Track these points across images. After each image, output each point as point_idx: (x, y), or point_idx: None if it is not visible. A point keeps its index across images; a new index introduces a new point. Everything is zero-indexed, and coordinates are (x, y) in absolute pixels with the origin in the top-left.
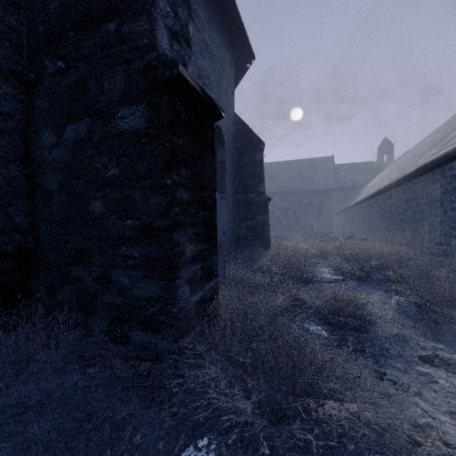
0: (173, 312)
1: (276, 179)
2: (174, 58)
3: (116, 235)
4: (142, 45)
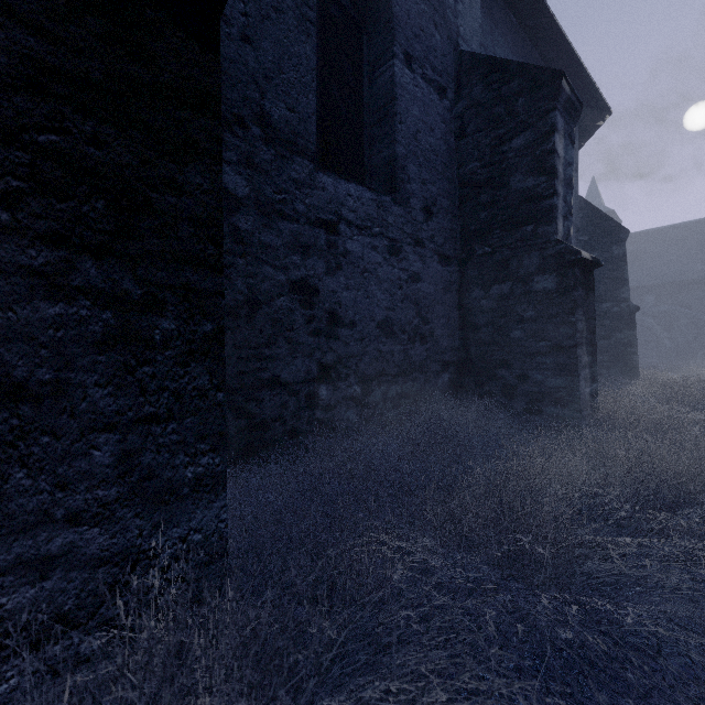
0: (577, 395)
1: (648, 263)
2: (564, 232)
3: (532, 351)
4: (552, 240)
